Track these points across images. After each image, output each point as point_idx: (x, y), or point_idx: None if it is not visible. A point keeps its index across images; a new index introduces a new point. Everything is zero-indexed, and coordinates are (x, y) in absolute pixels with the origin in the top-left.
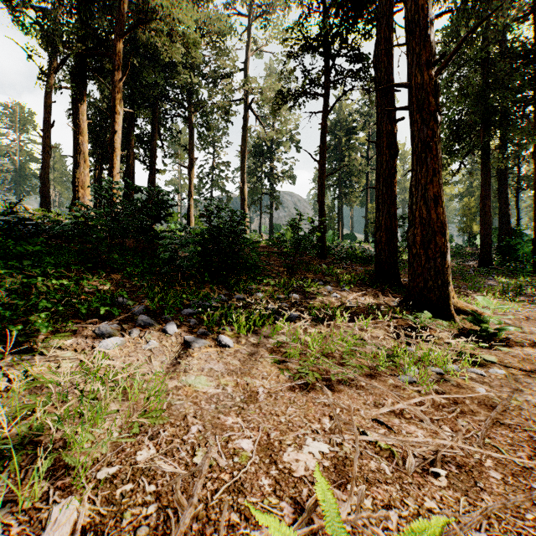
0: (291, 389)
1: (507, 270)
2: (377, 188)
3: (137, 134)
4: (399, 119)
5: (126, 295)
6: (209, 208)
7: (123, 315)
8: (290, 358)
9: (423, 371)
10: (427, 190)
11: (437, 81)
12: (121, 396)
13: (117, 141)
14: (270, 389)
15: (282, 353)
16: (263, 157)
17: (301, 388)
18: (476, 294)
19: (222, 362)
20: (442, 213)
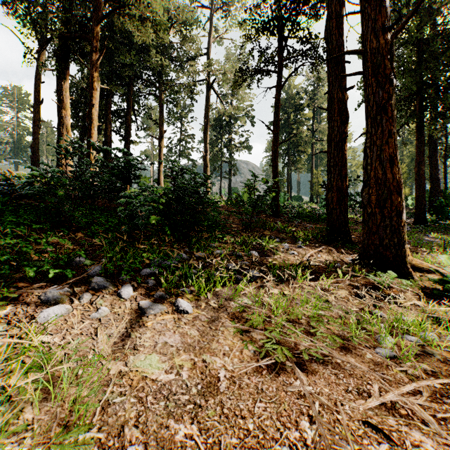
0: (258, 371)
1: (439, 227)
2: (328, 151)
3: (114, 110)
4: (350, 88)
5: (84, 254)
6: (172, 169)
7: (75, 277)
8: (254, 327)
9: (399, 341)
10: (383, 151)
11: (392, 45)
12: (39, 398)
13: (94, 113)
14: (232, 372)
15: (245, 320)
16: (223, 130)
17: (269, 368)
18: (422, 250)
19: (178, 333)
20: (398, 173)
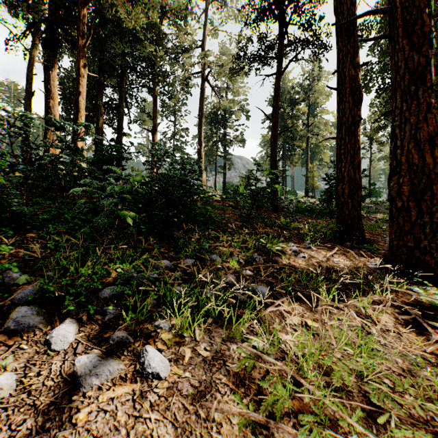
0: None
1: None
2: (338, 137)
3: (107, 102)
4: (363, 64)
5: (17, 268)
6: (155, 153)
7: None
8: (277, 419)
9: None
10: (418, 129)
11: None
12: None
13: (82, 102)
14: None
15: (256, 388)
16: (217, 124)
17: None
18: None
19: (135, 436)
20: None
